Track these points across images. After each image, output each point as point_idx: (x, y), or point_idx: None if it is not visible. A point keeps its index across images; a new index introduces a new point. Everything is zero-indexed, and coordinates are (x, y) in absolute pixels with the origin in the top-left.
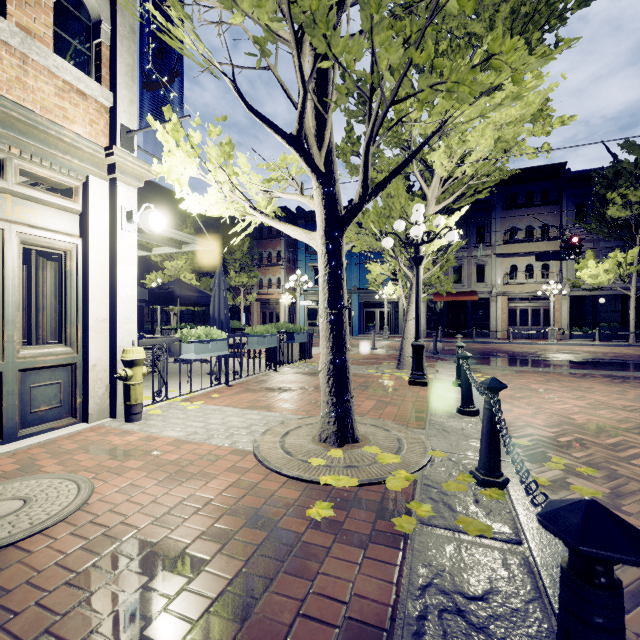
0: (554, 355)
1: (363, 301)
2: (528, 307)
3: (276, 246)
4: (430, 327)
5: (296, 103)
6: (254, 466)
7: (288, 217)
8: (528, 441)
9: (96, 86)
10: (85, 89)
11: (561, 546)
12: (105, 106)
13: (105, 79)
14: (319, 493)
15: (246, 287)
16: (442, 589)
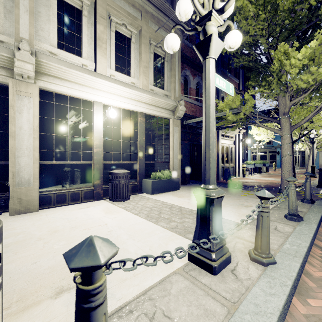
0: None
1: None
2: None
3: None
4: None
5: None
6: (277, 181)
7: None
8: None
9: None
10: None
11: None
12: None
13: None
14: None
15: None
16: (312, 185)
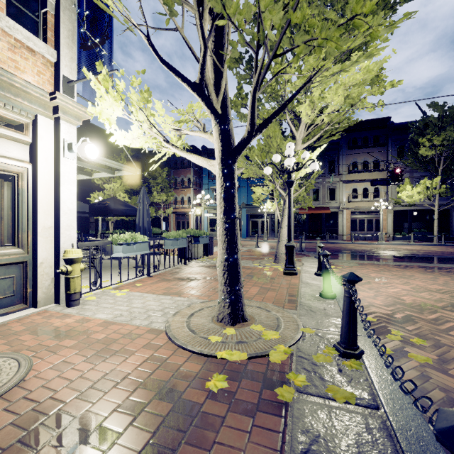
0: (384, 252)
1: (249, 213)
2: (365, 218)
3: (187, 174)
4: (296, 232)
5: (199, 58)
6: (165, 343)
7: (196, 153)
8: (372, 317)
9: (43, 45)
10: (33, 47)
11: (410, 410)
12: (50, 61)
13: (50, 40)
14: (216, 365)
15: (165, 203)
16: None
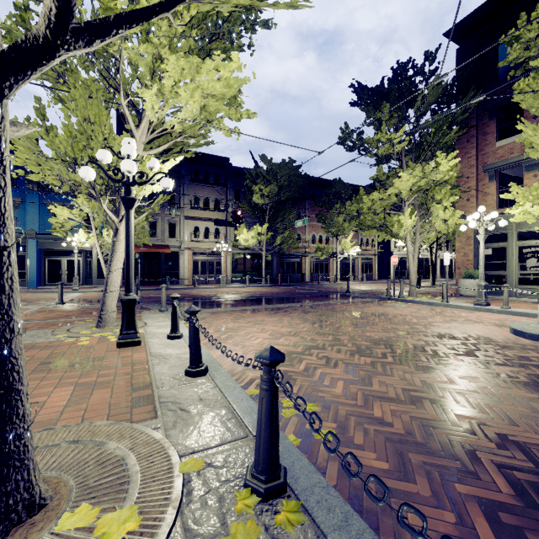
0: (229, 296)
1: (44, 248)
2: (207, 260)
3: None
4: None
5: None
6: None
7: None
8: (255, 388)
9: None
10: None
11: None
12: None
13: None
14: None
15: None
16: None
